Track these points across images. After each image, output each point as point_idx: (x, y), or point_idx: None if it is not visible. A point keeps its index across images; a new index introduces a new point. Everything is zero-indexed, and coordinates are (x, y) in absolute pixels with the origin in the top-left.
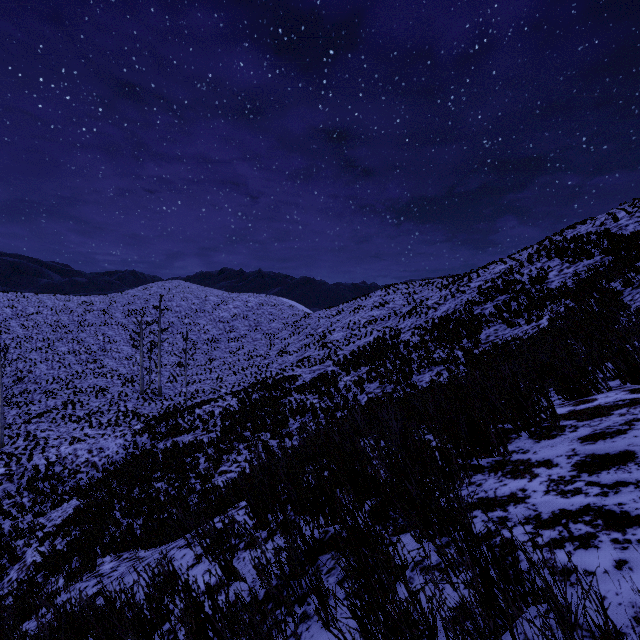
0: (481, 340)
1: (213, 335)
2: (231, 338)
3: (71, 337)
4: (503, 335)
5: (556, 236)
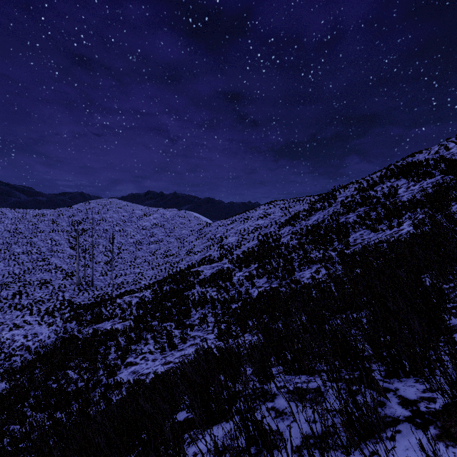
0: (350, 243)
1: (137, 239)
2: (151, 241)
3: (25, 241)
4: (369, 238)
5: (399, 163)
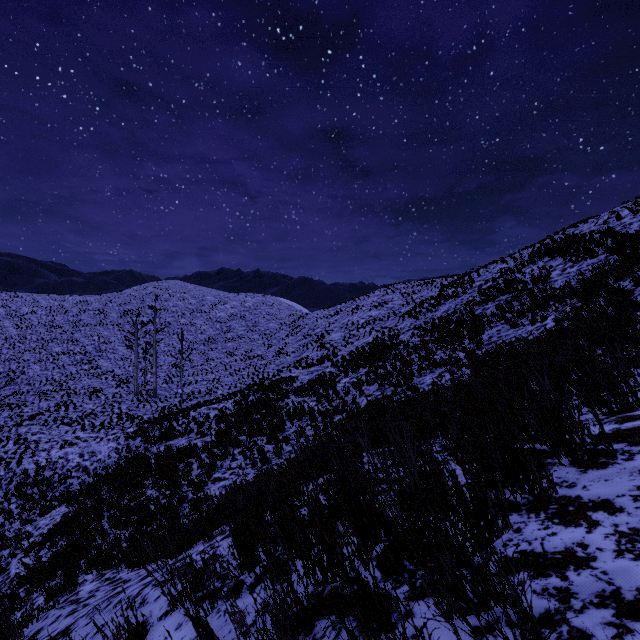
0: (483, 341)
1: (210, 335)
2: (228, 338)
3: (66, 337)
4: (506, 336)
5: (558, 235)
